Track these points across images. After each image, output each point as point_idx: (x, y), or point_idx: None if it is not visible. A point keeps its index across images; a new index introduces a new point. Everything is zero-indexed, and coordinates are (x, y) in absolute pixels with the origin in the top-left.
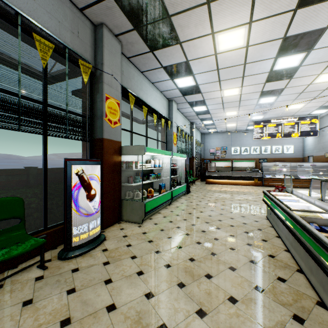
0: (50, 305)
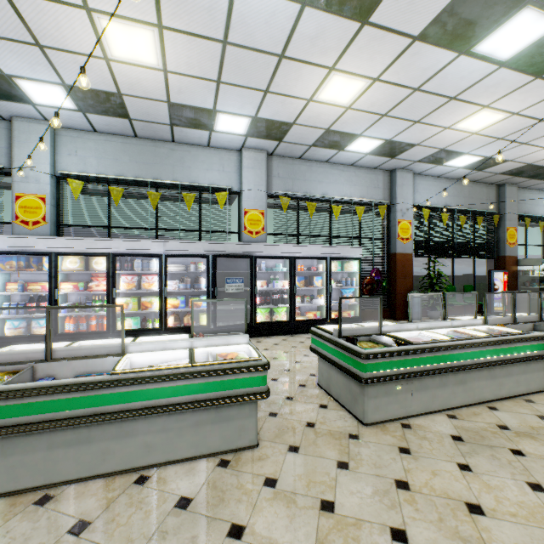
0: None
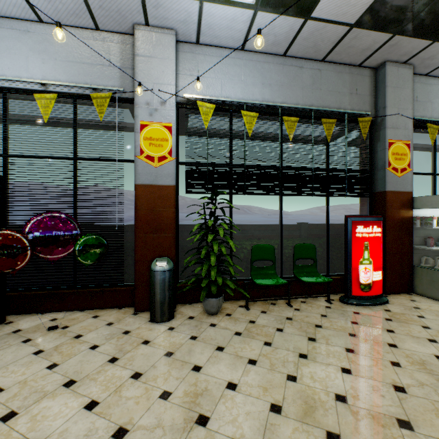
0: (339, 323)
